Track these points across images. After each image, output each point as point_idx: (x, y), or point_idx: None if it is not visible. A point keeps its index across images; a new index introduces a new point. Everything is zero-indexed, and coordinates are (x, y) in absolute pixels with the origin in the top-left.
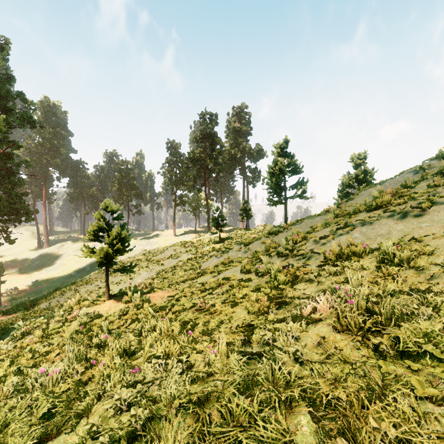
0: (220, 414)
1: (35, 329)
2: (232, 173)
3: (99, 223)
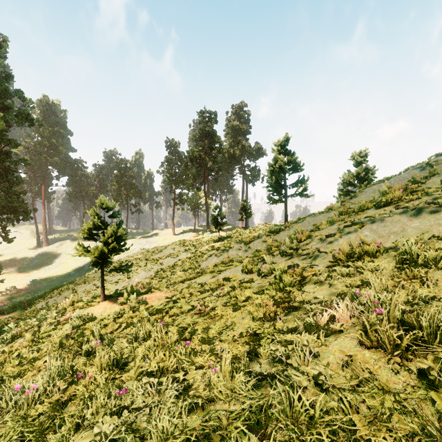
0: None
1: (27, 331)
2: (232, 171)
3: (94, 221)
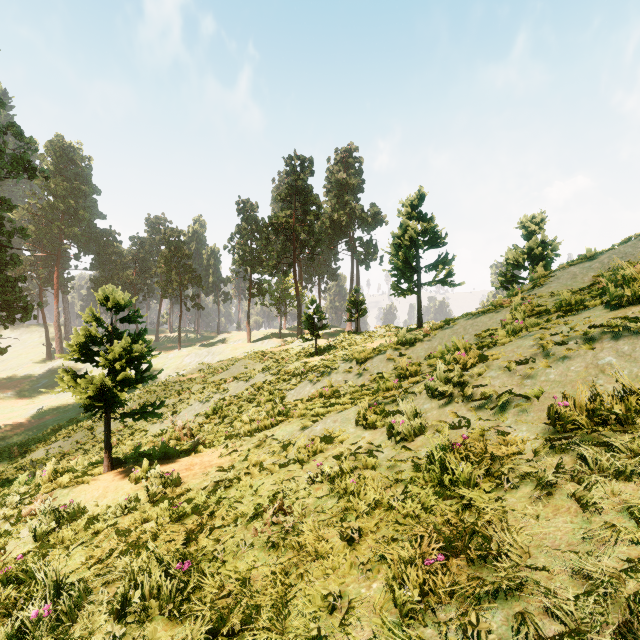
0: None
1: None
2: (335, 247)
3: (90, 329)
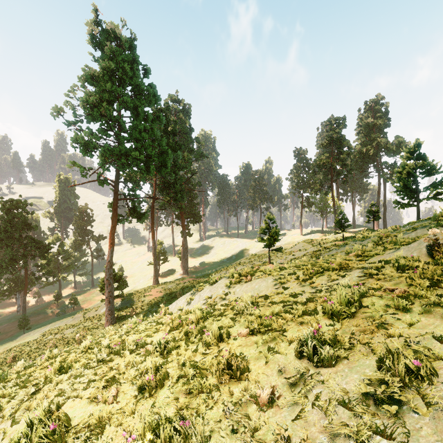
0: (318, 266)
1: None
2: (364, 171)
3: (266, 225)
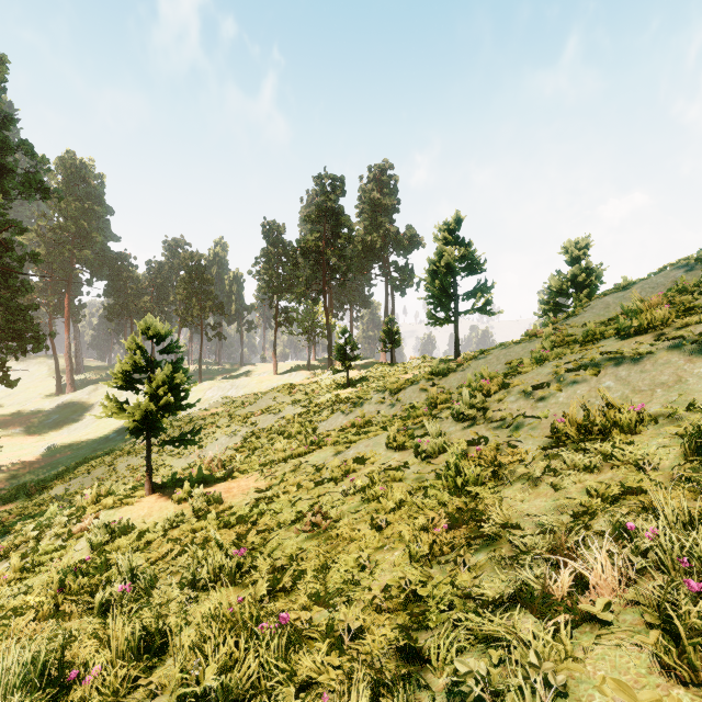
0: None
1: (17, 548)
2: (368, 272)
3: (133, 358)
